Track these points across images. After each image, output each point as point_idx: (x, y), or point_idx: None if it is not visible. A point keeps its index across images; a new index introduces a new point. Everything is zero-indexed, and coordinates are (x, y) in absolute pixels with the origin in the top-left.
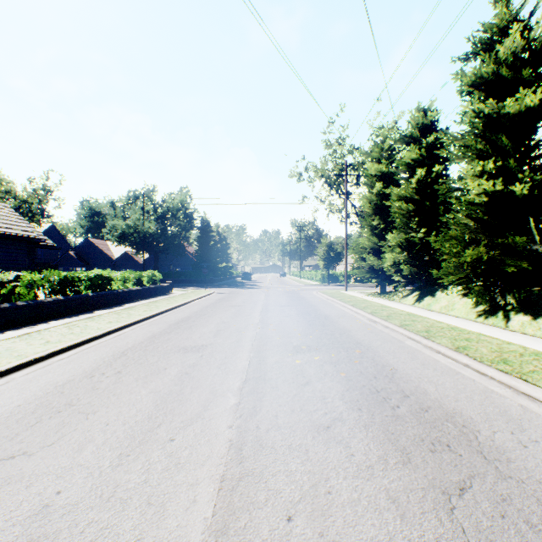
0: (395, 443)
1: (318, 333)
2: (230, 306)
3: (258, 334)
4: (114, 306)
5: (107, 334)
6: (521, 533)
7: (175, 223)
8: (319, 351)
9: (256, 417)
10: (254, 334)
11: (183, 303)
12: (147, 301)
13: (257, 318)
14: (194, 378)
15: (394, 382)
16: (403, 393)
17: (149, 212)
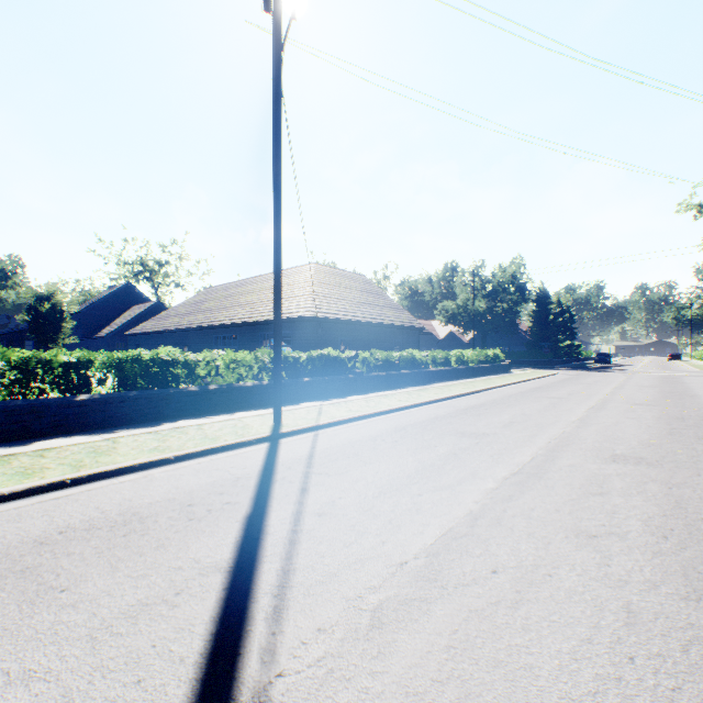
0: (667, 423)
1: (667, 401)
2: (578, 383)
3: (605, 397)
4: (473, 378)
5: (489, 389)
6: (695, 433)
7: (505, 299)
8: (655, 406)
9: (595, 413)
10: (601, 397)
11: (529, 379)
12: (495, 376)
13: (606, 391)
14: (559, 405)
15: (702, 418)
16: (701, 420)
17: (476, 290)
